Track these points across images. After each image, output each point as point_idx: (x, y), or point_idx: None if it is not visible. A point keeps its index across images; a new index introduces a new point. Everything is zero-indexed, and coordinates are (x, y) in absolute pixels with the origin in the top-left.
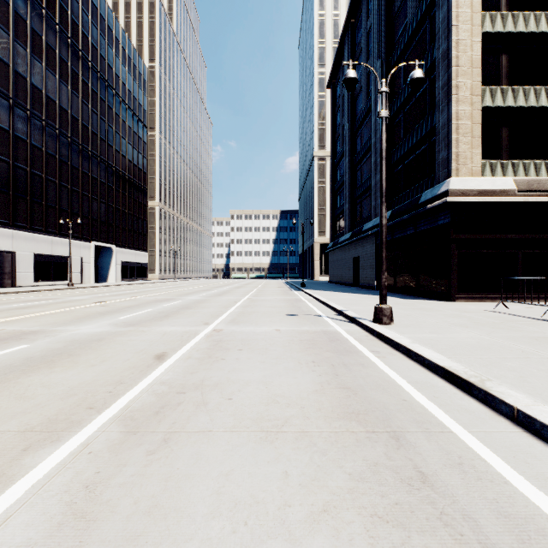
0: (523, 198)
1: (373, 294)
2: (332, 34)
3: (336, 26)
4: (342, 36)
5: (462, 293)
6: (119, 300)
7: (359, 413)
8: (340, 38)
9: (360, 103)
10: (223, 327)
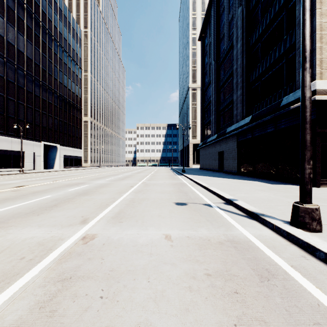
0: None
1: (240, 179)
2: (201, 9)
3: (203, 3)
4: (210, 1)
5: (326, 179)
6: (39, 184)
7: None
8: (208, 3)
9: (223, 45)
10: (100, 229)
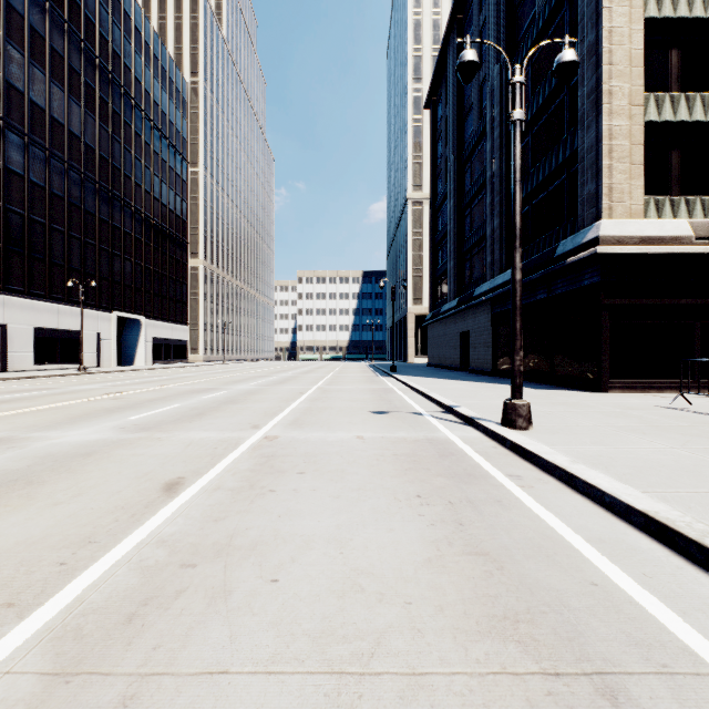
0: (704, 247)
1: (490, 382)
2: (431, 39)
3: (437, 28)
4: (446, 37)
5: (617, 380)
6: (141, 390)
7: (517, 620)
8: (442, 41)
9: (470, 125)
10: (280, 432)
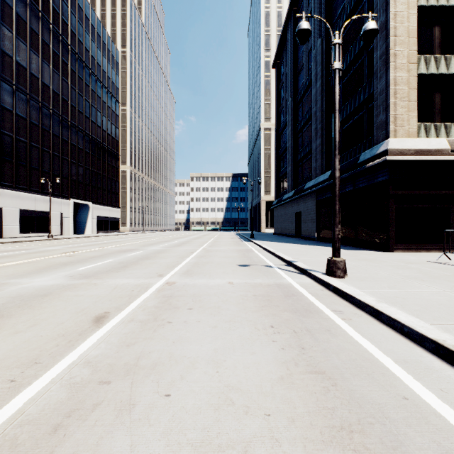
0: None
1: (316, 245)
2: (276, 23)
3: (280, 16)
4: (286, 22)
5: (400, 244)
6: (87, 250)
7: (351, 431)
8: (284, 24)
9: (302, 78)
10: (177, 279)
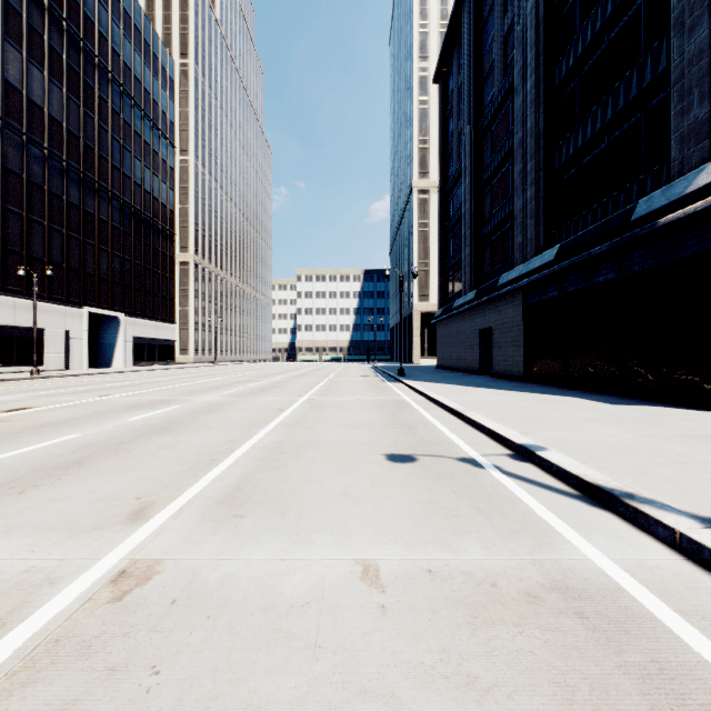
0: None
1: (535, 392)
2: (439, 14)
3: (445, 2)
4: None
5: None
6: (63, 403)
7: None
8: None
9: (491, 88)
10: (174, 544)
